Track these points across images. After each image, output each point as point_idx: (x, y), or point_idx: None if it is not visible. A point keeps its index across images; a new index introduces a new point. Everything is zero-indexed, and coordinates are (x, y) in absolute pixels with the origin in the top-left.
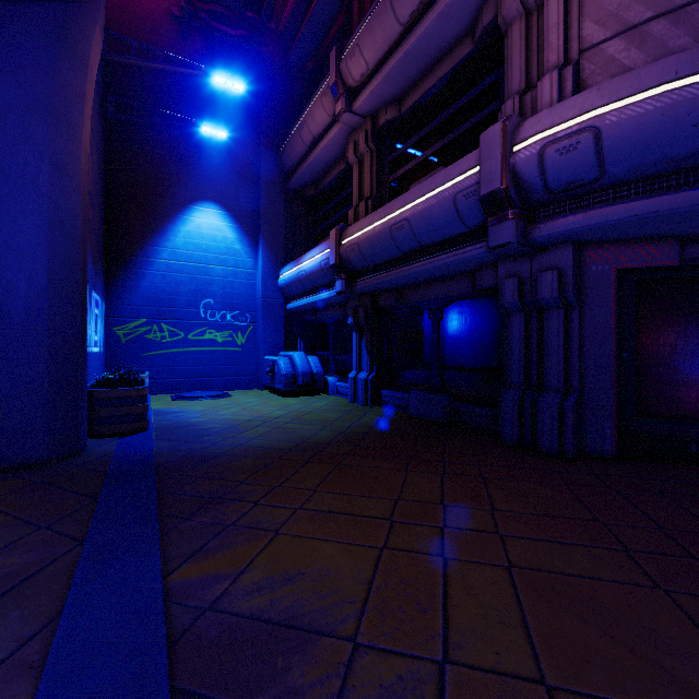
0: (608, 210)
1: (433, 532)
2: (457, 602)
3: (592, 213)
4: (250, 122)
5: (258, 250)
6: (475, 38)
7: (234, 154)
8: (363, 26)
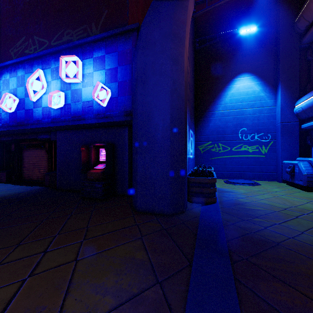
0: None
1: None
2: None
3: None
4: (271, 15)
5: (276, 93)
6: None
7: (259, 40)
8: None
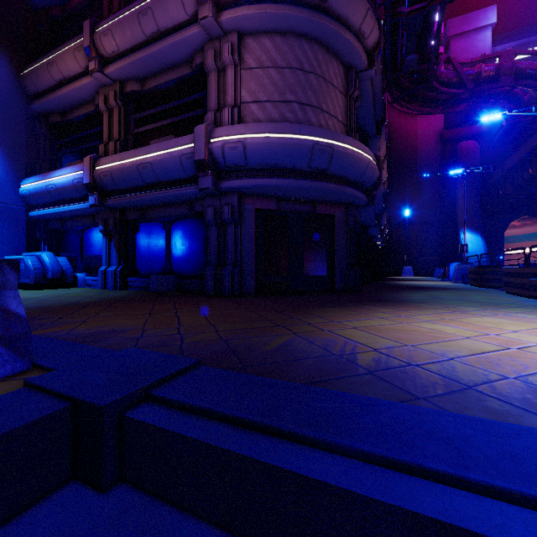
0: (250, 180)
1: (172, 313)
2: (183, 321)
3: (244, 180)
4: None
5: None
6: (192, 67)
7: None
8: (115, 19)
